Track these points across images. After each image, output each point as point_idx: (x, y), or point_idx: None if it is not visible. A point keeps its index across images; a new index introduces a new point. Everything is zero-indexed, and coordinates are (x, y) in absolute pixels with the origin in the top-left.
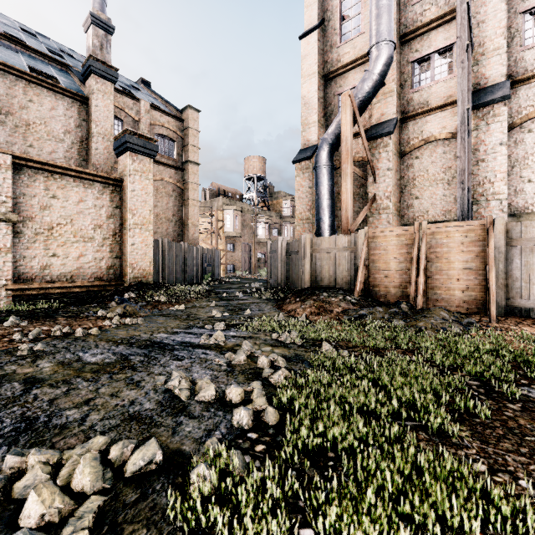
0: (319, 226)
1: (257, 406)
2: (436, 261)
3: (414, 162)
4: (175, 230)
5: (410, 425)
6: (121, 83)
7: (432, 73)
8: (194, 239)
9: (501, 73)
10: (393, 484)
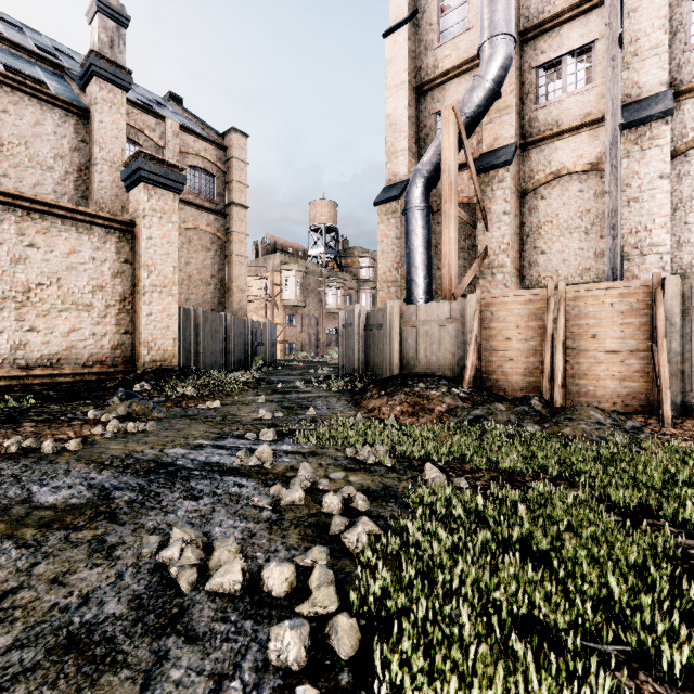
0: (411, 291)
1: (319, 608)
2: (579, 338)
3: (539, 204)
4: (214, 296)
5: (616, 653)
6: (141, 96)
7: (564, 82)
8: (240, 309)
9: (660, 80)
10: None
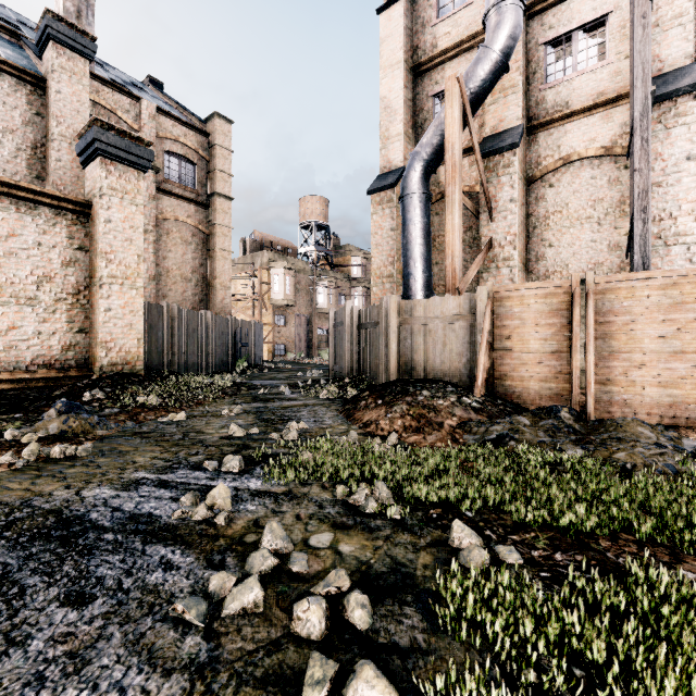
0: (408, 286)
1: None
2: (611, 337)
3: (547, 192)
4: (195, 293)
5: None
6: (115, 77)
7: (574, 59)
8: (224, 307)
9: (684, 52)
10: None
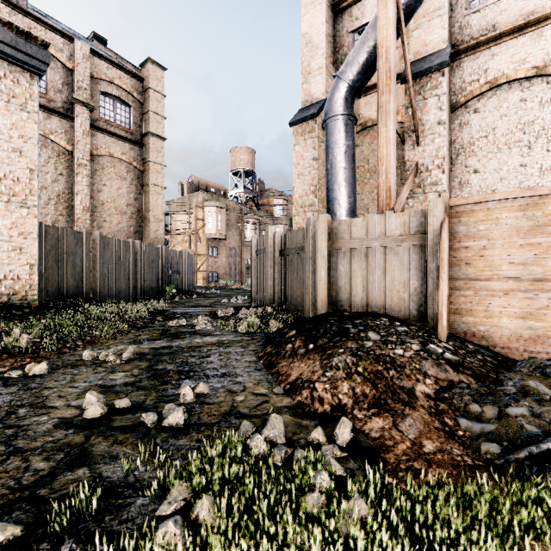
0: (333, 211)
1: None
2: None
3: (471, 118)
4: (130, 225)
5: None
6: (56, 25)
7: None
8: (157, 238)
9: None
10: None
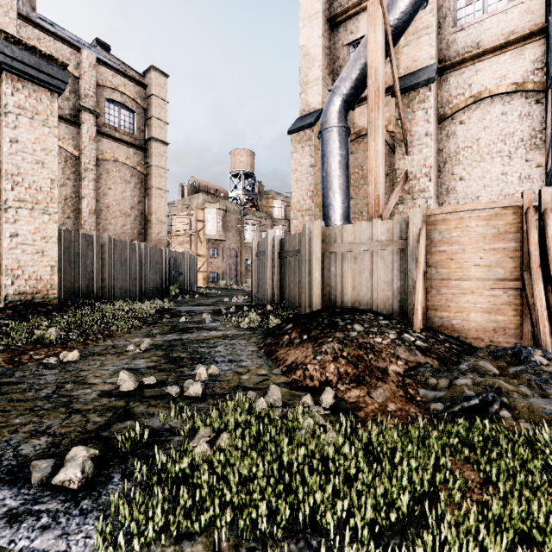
0: (328, 216)
1: None
2: None
3: (457, 129)
4: (134, 227)
5: None
6: (62, 33)
7: (484, 2)
8: (160, 239)
9: None
10: None
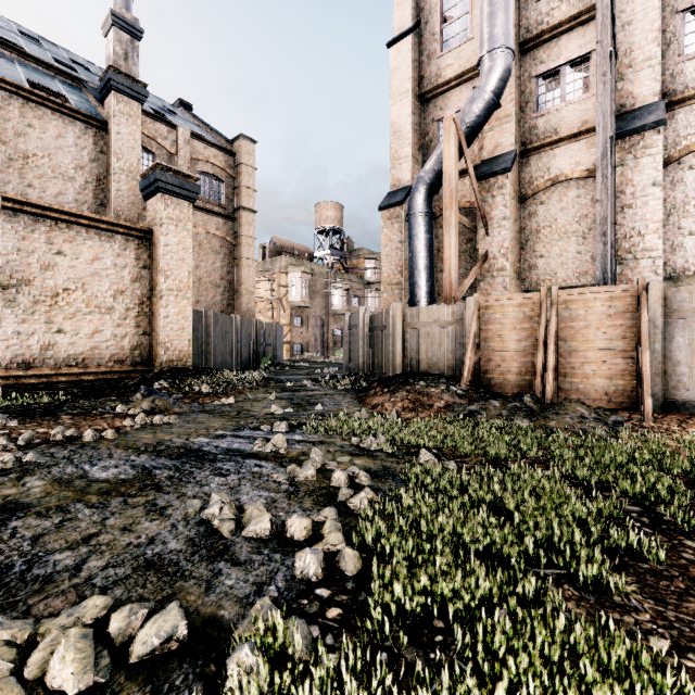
0: (414, 293)
1: (331, 546)
2: (570, 339)
3: (538, 209)
4: (223, 298)
5: (551, 574)
6: (153, 104)
7: (562, 91)
8: (249, 310)
9: (653, 90)
10: (536, 677)
